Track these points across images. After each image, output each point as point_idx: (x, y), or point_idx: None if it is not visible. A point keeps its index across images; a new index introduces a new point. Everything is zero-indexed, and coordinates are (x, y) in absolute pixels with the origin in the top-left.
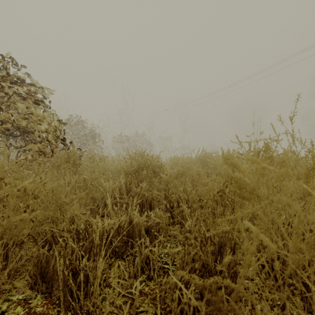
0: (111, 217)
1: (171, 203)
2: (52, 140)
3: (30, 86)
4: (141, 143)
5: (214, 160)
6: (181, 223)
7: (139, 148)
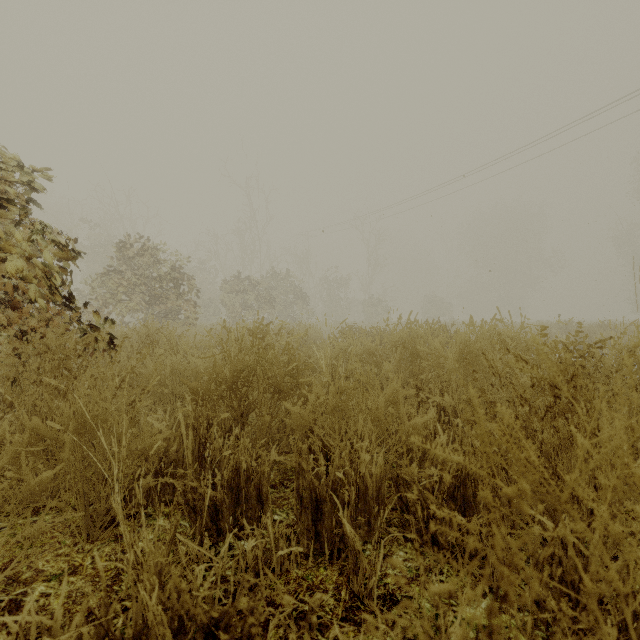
0: (127, 550)
1: (313, 491)
2: (41, 297)
3: (1, 168)
4: (283, 293)
5: (437, 349)
6: (341, 553)
7: (278, 304)
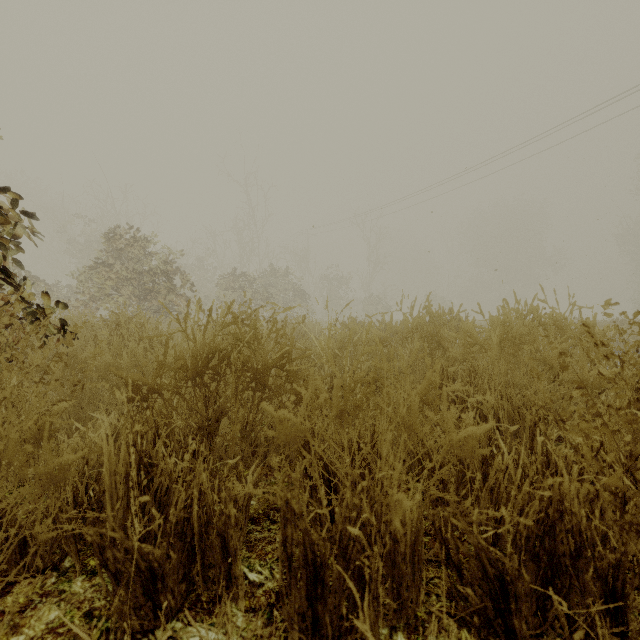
0: None
1: (309, 548)
2: None
3: None
4: (282, 290)
5: (470, 335)
6: None
7: (277, 302)
